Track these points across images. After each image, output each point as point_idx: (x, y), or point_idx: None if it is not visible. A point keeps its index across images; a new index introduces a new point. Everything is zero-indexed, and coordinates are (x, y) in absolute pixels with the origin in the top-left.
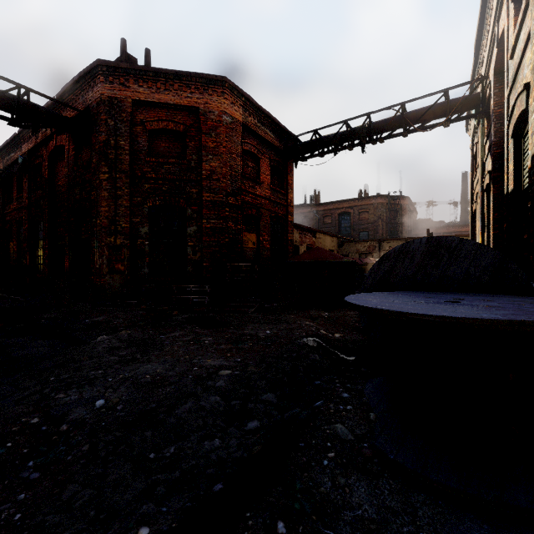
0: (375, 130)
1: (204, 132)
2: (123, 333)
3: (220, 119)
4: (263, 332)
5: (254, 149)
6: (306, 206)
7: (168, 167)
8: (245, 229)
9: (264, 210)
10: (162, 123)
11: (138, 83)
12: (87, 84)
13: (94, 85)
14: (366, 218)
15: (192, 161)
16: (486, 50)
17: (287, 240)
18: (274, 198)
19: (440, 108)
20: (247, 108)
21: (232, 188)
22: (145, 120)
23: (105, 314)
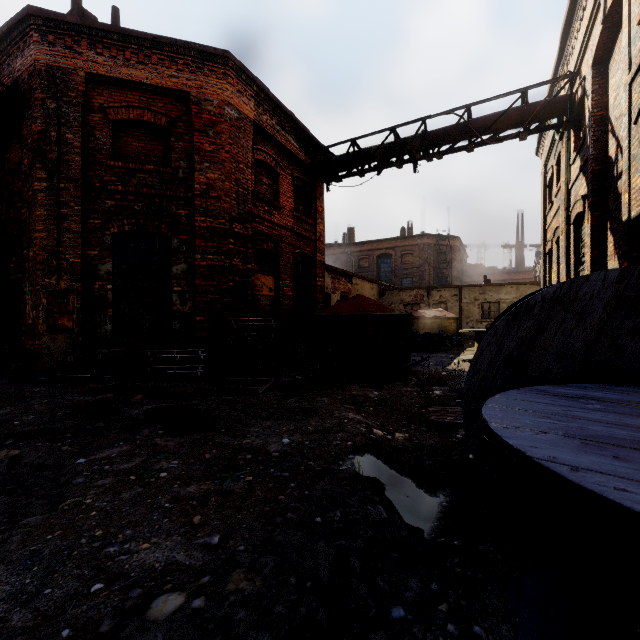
0: (431, 142)
1: (198, 128)
2: (2, 456)
3: (221, 112)
4: (276, 441)
5: (271, 161)
6: (338, 246)
7: (144, 176)
8: (258, 269)
9: (284, 245)
10: (133, 112)
11: (96, 49)
12: (14, 46)
13: (25, 47)
14: (410, 261)
15: (179, 169)
16: (577, 37)
17: (316, 286)
18: (299, 230)
19: (517, 114)
20: (261, 102)
21: (239, 212)
22: (107, 105)
23: (12, 405)
